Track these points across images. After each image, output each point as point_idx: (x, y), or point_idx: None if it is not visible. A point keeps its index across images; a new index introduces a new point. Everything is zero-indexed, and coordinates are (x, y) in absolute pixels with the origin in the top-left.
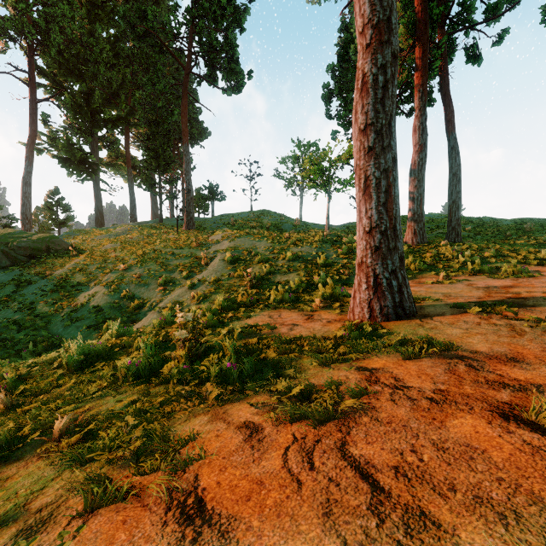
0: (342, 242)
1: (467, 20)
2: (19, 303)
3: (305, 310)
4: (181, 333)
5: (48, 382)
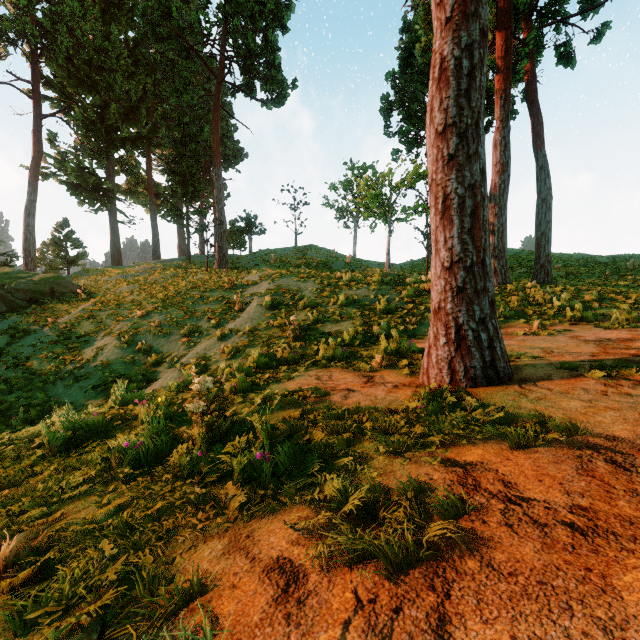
0: (406, 283)
1: (558, 11)
2: (13, 357)
3: (363, 370)
4: (196, 406)
5: (20, 469)
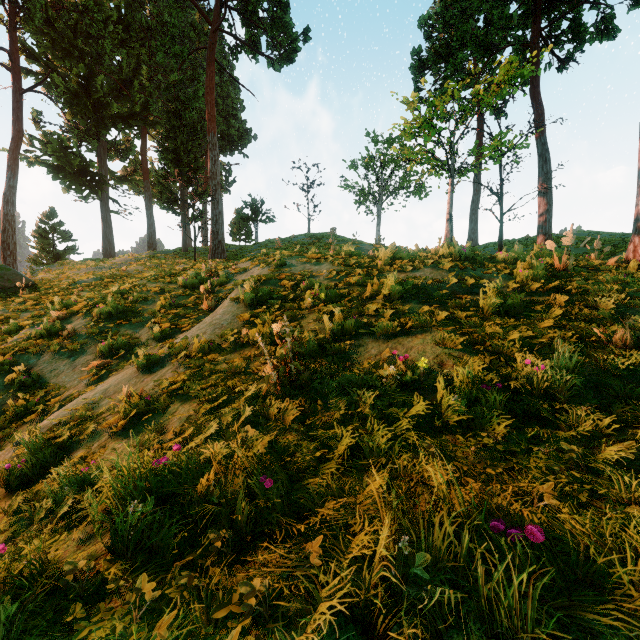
0: (500, 260)
1: None
2: None
3: None
4: None
5: None
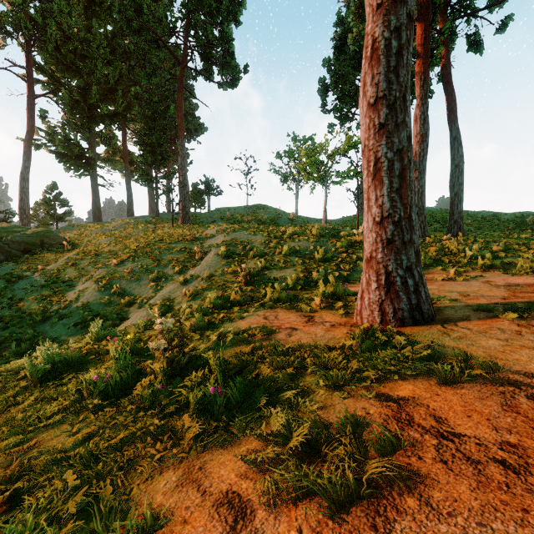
0: (340, 236)
1: (469, 6)
2: (8, 298)
3: (305, 311)
4: (158, 344)
5: (5, 398)
